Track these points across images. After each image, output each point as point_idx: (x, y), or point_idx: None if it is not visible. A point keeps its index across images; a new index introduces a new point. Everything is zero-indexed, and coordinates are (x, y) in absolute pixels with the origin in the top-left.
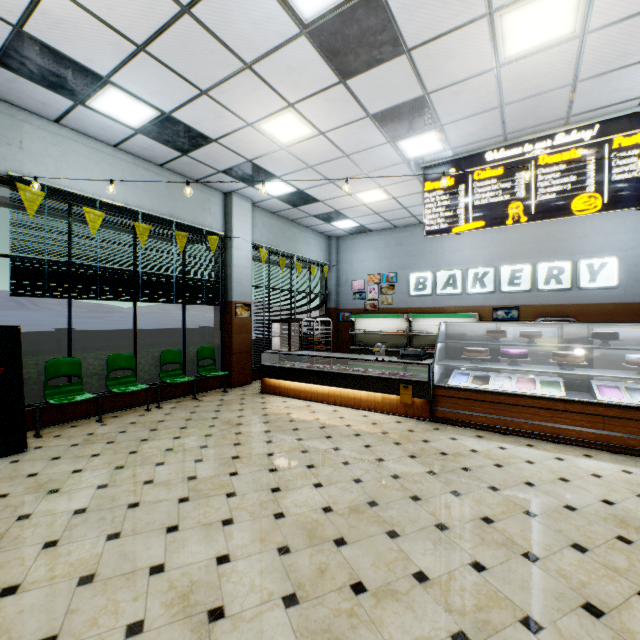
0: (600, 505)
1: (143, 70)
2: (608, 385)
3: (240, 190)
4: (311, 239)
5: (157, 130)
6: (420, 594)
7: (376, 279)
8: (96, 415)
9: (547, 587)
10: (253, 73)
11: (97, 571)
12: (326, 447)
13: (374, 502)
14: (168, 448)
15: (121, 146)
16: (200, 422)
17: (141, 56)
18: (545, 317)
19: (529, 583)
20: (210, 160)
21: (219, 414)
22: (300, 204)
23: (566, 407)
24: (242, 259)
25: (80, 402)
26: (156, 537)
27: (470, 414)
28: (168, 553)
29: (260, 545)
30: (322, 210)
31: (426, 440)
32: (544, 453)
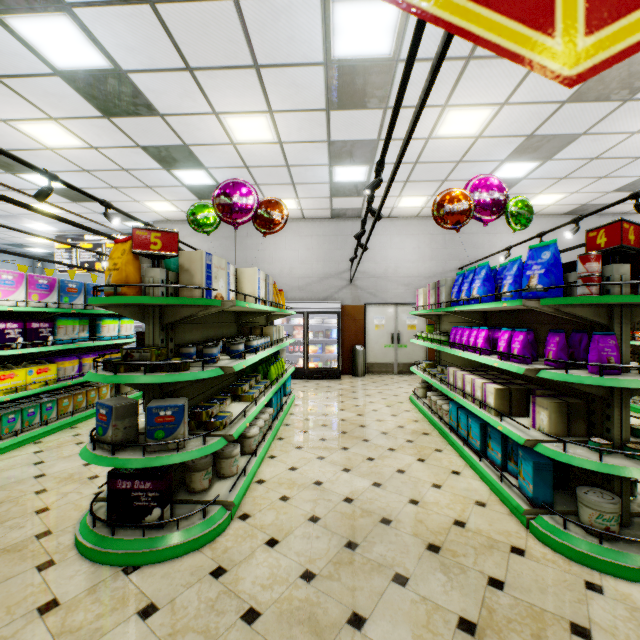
0: None
1: None
2: None
3: None
4: (9, 257)
5: None
6: None
7: None
8: None
9: None
10: None
11: None
12: None
13: None
14: None
15: None
16: None
17: None
18: None
19: None
20: None
21: None
22: None
23: None
24: None
25: None
26: None
27: None
28: None
29: None
30: (6, 242)
31: None
32: None
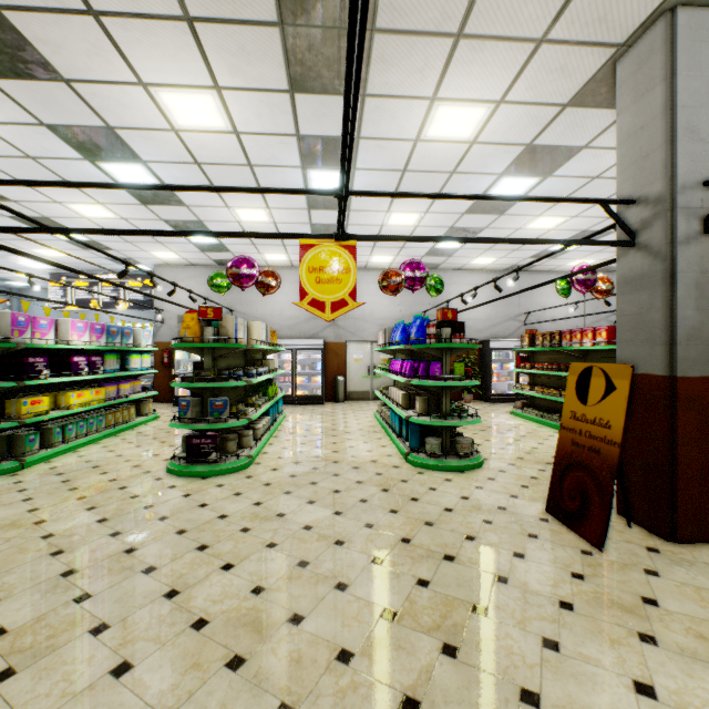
0: None
1: None
2: None
3: None
4: None
5: None
6: None
7: None
8: None
9: None
10: None
11: None
12: None
13: None
14: None
15: None
16: None
17: None
18: None
19: None
20: None
21: None
22: None
23: None
24: None
25: None
26: None
27: None
28: None
29: None
30: None
31: None
32: None
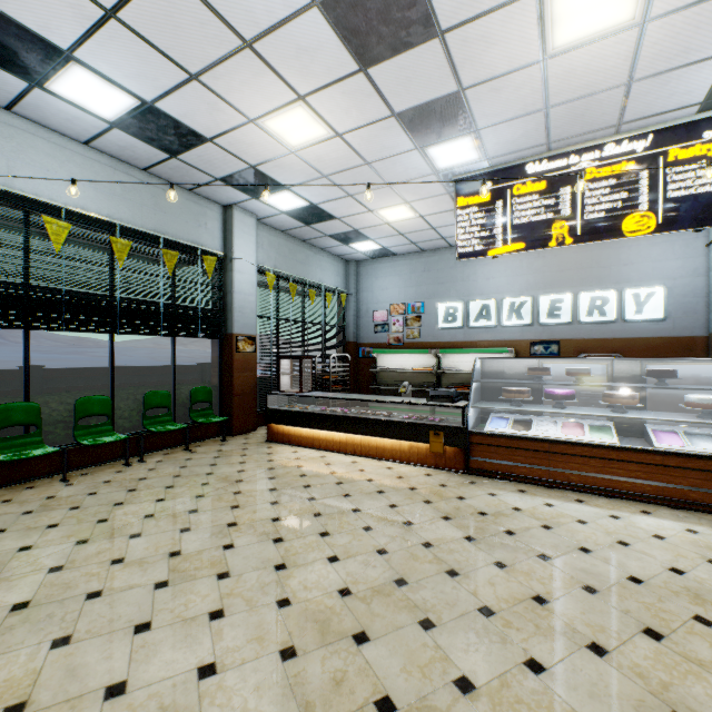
0: (669, 575)
1: (115, 44)
2: (665, 430)
3: (242, 203)
4: (327, 263)
5: (137, 124)
6: (465, 711)
7: (401, 309)
8: (60, 473)
9: (622, 692)
10: (254, 54)
11: (30, 697)
12: (343, 508)
13: (402, 580)
14: (148, 514)
15: (93, 143)
16: (191, 479)
17: (111, 24)
18: (588, 353)
19: (600, 687)
20: (205, 165)
21: (215, 469)
22: (314, 221)
23: (620, 456)
24: (245, 284)
25: (40, 457)
26: (119, 641)
27: (510, 465)
28: (133, 664)
29: (257, 647)
30: (339, 229)
31: (461, 497)
32: (597, 510)
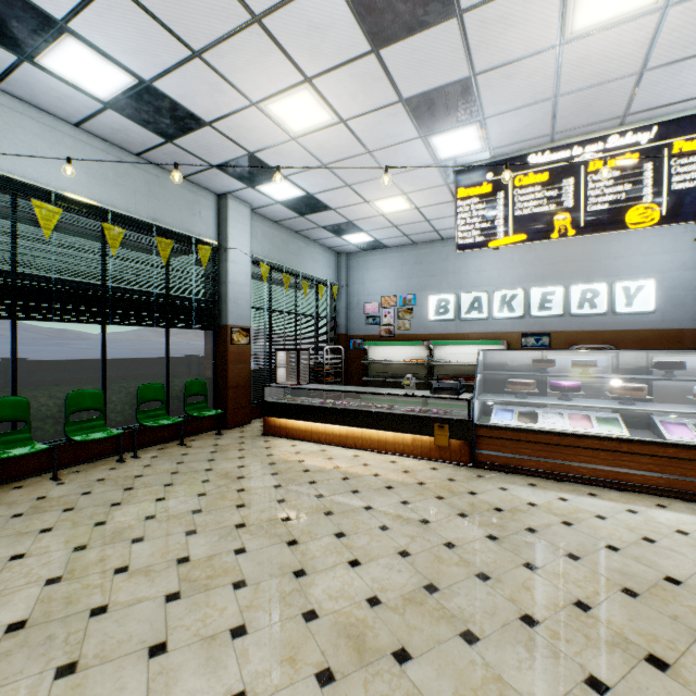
0: None
1: (114, 14)
2: (673, 422)
3: (237, 192)
4: (318, 255)
5: (133, 105)
6: None
7: (392, 301)
8: (50, 471)
9: None
10: (263, 30)
11: None
12: (355, 506)
13: (432, 586)
14: (149, 515)
15: (85, 125)
16: (190, 476)
17: None
18: (578, 344)
19: None
20: (202, 150)
21: (214, 464)
22: (308, 212)
23: (631, 448)
24: (239, 275)
25: (28, 454)
26: (133, 667)
27: (518, 458)
28: None
29: (290, 670)
30: (333, 220)
31: (473, 492)
32: (612, 504)
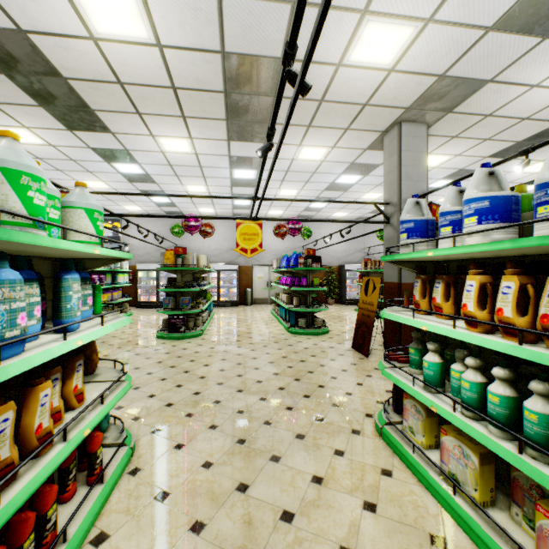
0: None
1: None
2: None
3: None
4: None
5: None
6: None
7: None
8: None
9: None
10: None
11: None
12: None
13: None
14: None
15: None
16: None
17: None
18: None
19: None
20: None
21: None
22: None
23: None
24: None
25: None
26: None
27: None
28: None
29: None
30: None
31: None
32: None
